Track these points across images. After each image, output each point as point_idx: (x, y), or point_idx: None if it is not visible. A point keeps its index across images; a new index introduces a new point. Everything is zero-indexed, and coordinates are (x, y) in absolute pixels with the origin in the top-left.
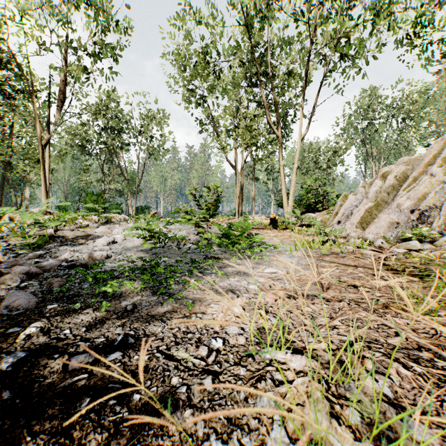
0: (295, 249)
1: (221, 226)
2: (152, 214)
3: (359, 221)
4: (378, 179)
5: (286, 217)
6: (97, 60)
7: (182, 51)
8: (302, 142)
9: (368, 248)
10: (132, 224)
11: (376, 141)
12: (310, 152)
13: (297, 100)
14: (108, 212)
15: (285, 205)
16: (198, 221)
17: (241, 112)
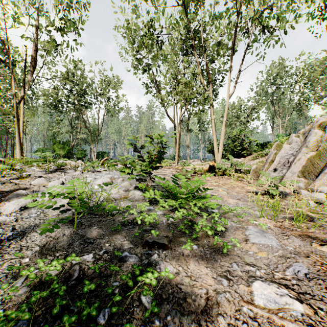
0: (261, 215)
1: (166, 184)
2: (104, 160)
3: (300, 170)
4: (314, 129)
5: (216, 161)
6: (61, 33)
7: (130, 24)
8: (224, 103)
9: (326, 203)
10: (78, 172)
11: (282, 101)
12: (232, 109)
13: (223, 67)
14: (72, 157)
15: (216, 151)
16: (140, 175)
17: (181, 71)
